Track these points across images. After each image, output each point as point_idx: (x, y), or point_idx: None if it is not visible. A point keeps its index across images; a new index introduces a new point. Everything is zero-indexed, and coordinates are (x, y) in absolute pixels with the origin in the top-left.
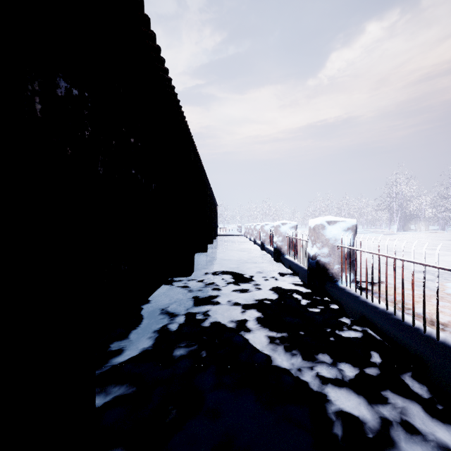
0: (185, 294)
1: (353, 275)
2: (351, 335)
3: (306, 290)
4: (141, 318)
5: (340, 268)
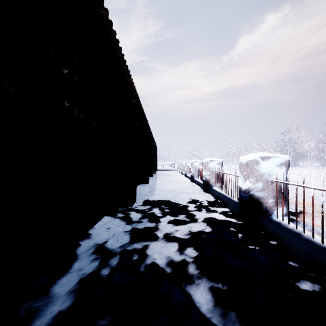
0: (125, 227)
1: (286, 209)
2: (310, 288)
3: (239, 222)
4: (72, 260)
5: (274, 202)
